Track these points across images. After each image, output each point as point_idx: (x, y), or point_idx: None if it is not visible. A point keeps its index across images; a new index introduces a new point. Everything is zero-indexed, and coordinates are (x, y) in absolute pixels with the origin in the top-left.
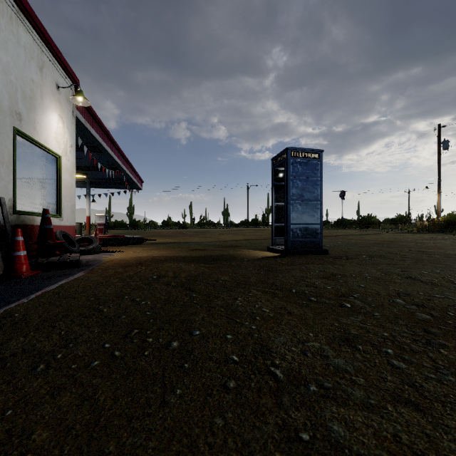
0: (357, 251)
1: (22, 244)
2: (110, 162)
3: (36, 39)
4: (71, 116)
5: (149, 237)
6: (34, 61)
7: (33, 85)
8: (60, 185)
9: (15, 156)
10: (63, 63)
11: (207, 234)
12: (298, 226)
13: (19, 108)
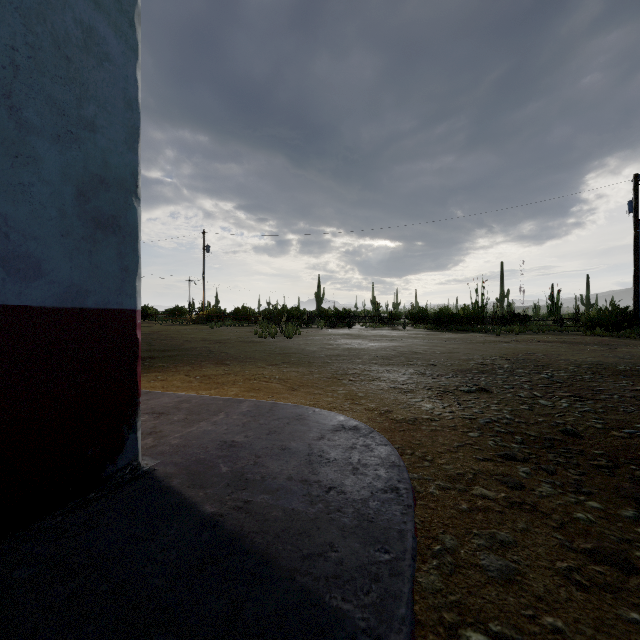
0: None
1: None
2: None
3: None
4: None
5: None
6: None
7: None
8: None
9: None
10: None
11: None
12: None
13: None
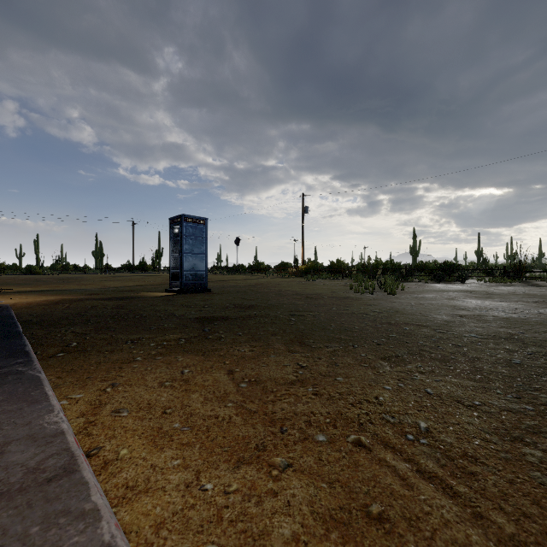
0: (232, 290)
1: None
2: None
3: None
4: None
5: None
6: None
7: None
8: None
9: None
10: None
11: (83, 281)
12: (190, 272)
13: None
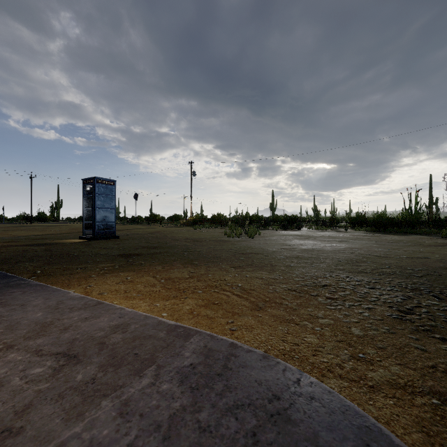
0: (136, 236)
1: None
2: None
3: None
4: None
5: None
6: None
7: None
8: None
9: None
10: None
11: None
12: (102, 223)
13: None
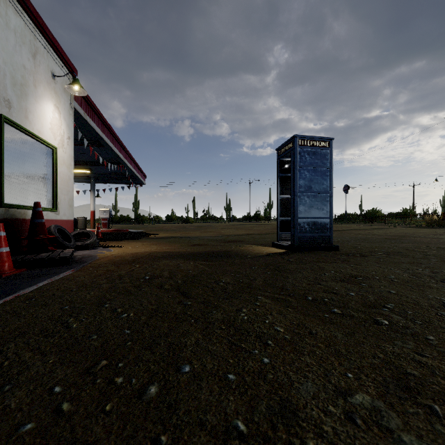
0: (369, 247)
1: (4, 240)
2: (113, 156)
3: (28, 24)
4: (69, 107)
5: (151, 231)
6: (26, 47)
7: (24, 72)
8: (56, 178)
9: (3, 145)
10: (59, 51)
11: (209, 229)
12: (306, 220)
13: (8, 95)
